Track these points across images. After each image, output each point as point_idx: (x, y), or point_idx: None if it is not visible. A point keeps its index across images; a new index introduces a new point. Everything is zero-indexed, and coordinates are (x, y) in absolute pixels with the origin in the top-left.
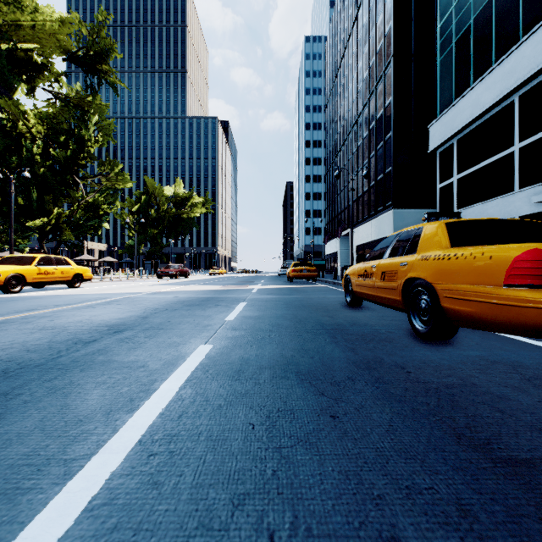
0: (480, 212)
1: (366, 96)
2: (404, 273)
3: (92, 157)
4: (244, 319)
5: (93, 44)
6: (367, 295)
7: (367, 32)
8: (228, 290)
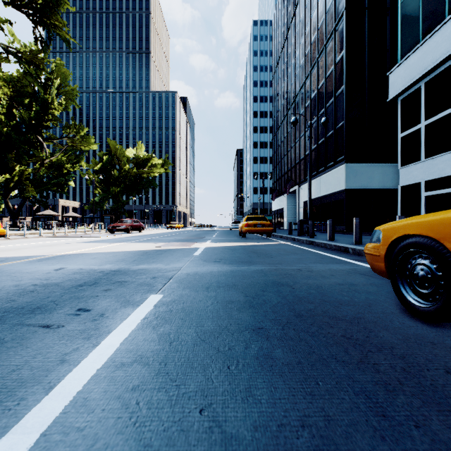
0: None
1: (314, 58)
2: None
3: (57, 120)
4: None
5: None
6: None
7: None
8: (162, 252)
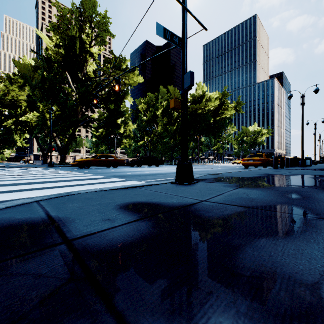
0: None
1: None
2: None
3: None
4: None
5: (237, 105)
6: None
7: None
8: None
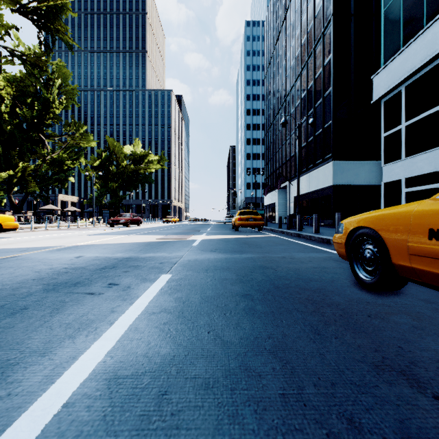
0: (436, 157)
1: (304, 60)
2: None
3: (57, 118)
4: (85, 435)
5: None
6: None
7: (304, 1)
8: (163, 243)
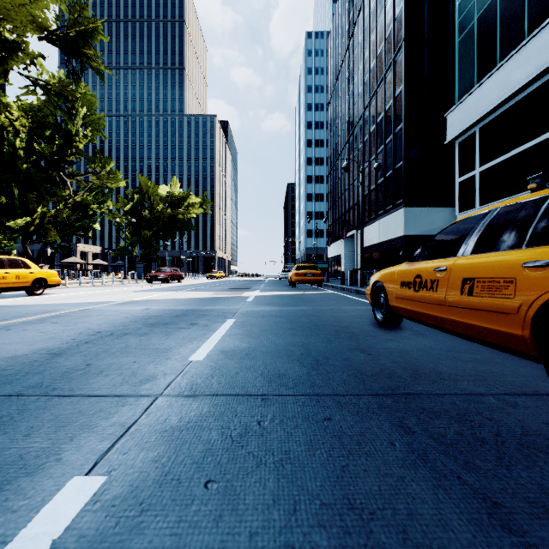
0: None
1: (373, 88)
2: (543, 282)
3: (81, 154)
4: (221, 359)
5: (74, 23)
6: (422, 314)
7: (374, 19)
8: (218, 299)
